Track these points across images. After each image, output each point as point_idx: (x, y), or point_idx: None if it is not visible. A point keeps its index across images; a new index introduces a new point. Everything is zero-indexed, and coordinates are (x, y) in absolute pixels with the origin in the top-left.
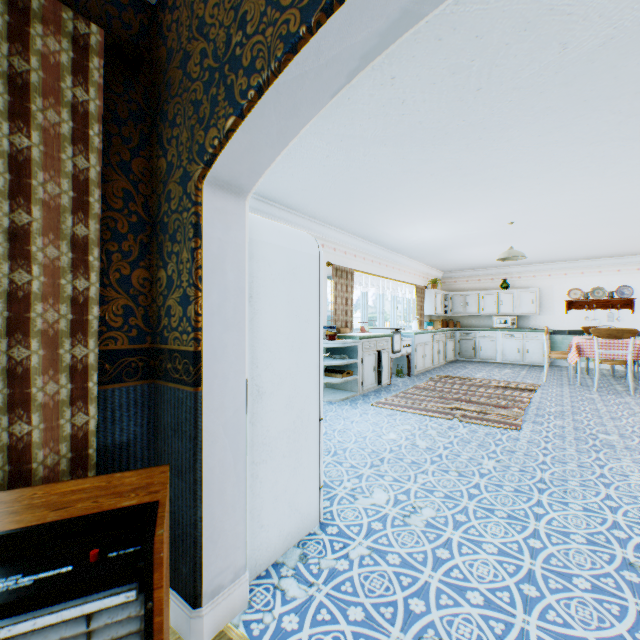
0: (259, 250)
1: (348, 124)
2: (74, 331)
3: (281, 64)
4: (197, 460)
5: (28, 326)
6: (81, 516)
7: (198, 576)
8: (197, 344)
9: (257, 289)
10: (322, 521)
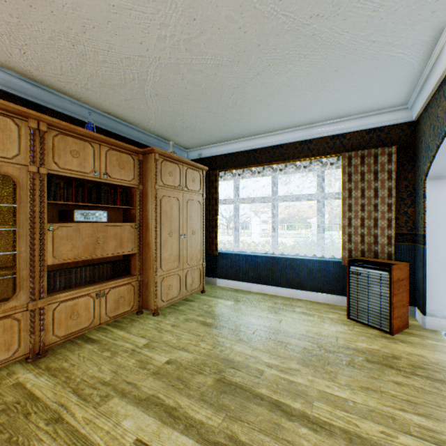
0: None
1: None
2: (387, 227)
3: (435, 151)
4: (423, 268)
5: (377, 225)
6: (381, 262)
7: (423, 305)
8: (423, 232)
9: None
10: None
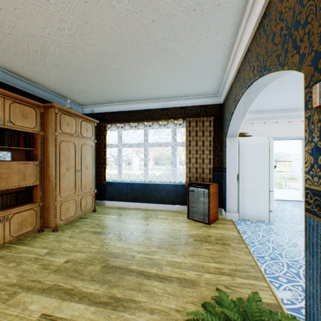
0: (243, 146)
1: (298, 88)
2: (209, 163)
3: (229, 122)
4: (225, 186)
5: (204, 162)
6: (205, 183)
7: (225, 206)
8: (225, 166)
9: (242, 155)
10: (270, 221)
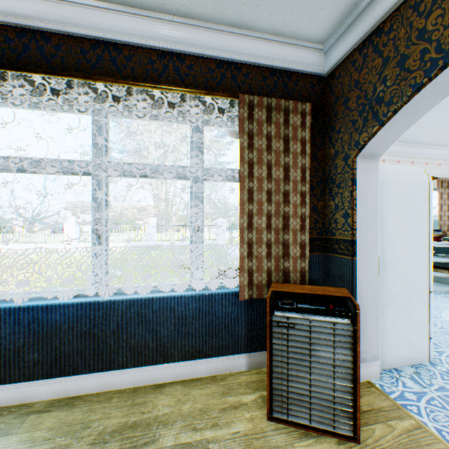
0: (384, 185)
1: None
2: (300, 229)
3: (409, 98)
4: (352, 292)
5: (288, 227)
6: (321, 294)
7: None
8: (352, 236)
9: (382, 207)
10: (430, 361)
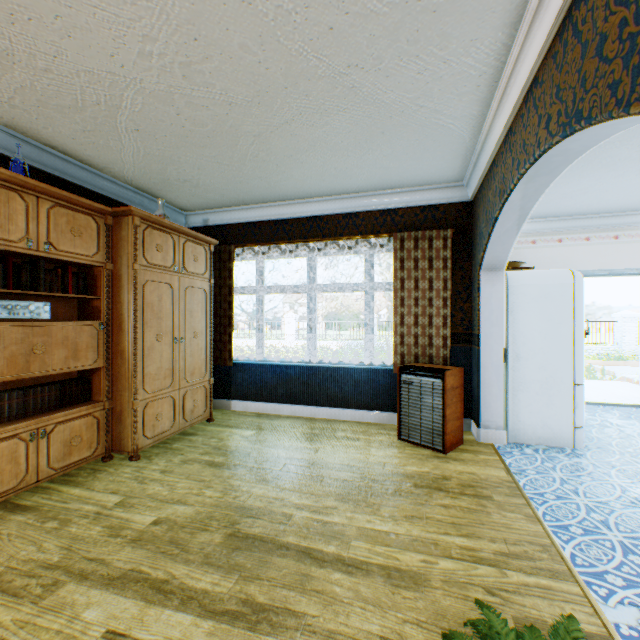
0: (516, 289)
1: (638, 164)
2: (443, 325)
3: (487, 239)
4: (478, 373)
5: (432, 324)
6: (435, 367)
7: (478, 416)
8: (478, 331)
9: (515, 308)
10: (575, 448)
